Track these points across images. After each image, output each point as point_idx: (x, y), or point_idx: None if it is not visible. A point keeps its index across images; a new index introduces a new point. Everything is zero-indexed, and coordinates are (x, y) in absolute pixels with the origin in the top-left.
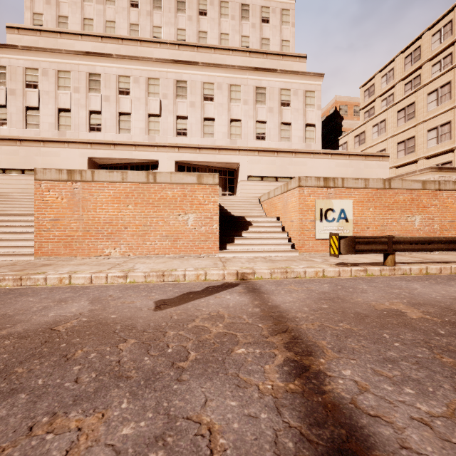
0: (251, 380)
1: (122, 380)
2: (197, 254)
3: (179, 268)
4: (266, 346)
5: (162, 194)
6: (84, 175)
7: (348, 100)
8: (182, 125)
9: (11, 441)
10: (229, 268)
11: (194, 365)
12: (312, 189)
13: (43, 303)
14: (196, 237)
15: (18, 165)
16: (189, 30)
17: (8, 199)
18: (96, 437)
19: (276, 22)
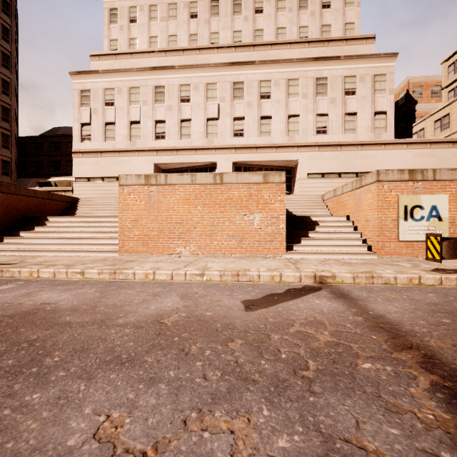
0: (401, 404)
1: (250, 383)
2: (262, 255)
3: (251, 268)
4: (397, 364)
5: (229, 194)
6: (158, 179)
7: (423, 80)
8: (238, 126)
9: (173, 433)
10: (303, 270)
11: (319, 376)
12: (394, 184)
13: (141, 296)
14: (262, 237)
15: (99, 174)
16: (245, 30)
17: (94, 203)
18: (253, 444)
19: (339, 5)
